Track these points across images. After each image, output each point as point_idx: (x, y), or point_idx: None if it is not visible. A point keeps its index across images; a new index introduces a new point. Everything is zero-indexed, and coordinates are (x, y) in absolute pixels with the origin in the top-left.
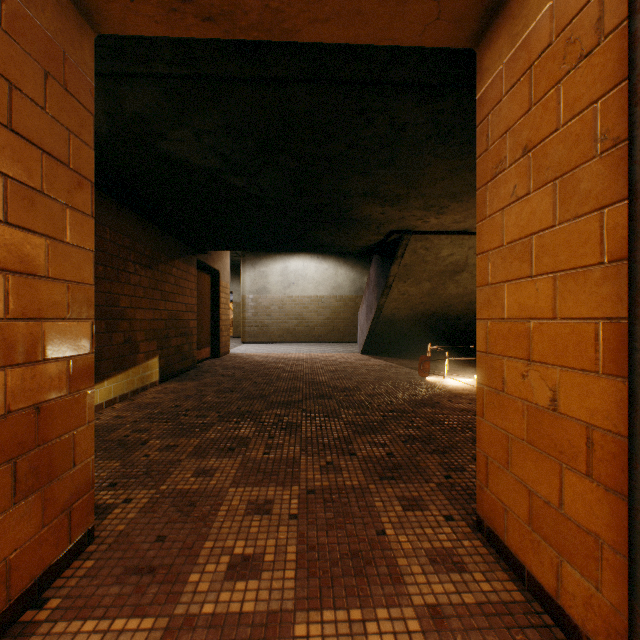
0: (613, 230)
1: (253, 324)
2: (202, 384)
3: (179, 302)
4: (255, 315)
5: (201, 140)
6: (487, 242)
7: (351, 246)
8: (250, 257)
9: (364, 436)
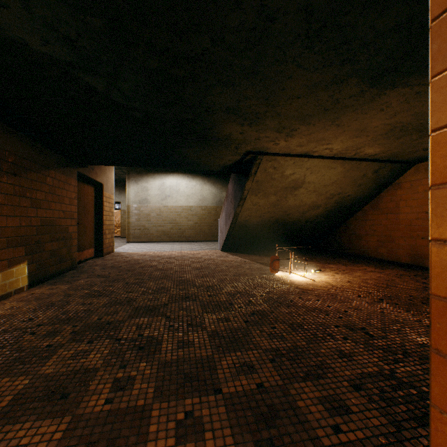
0: None
1: (136, 227)
2: (73, 287)
3: (55, 209)
4: (138, 220)
5: (31, 8)
6: None
7: (214, 165)
8: (134, 175)
9: (229, 354)
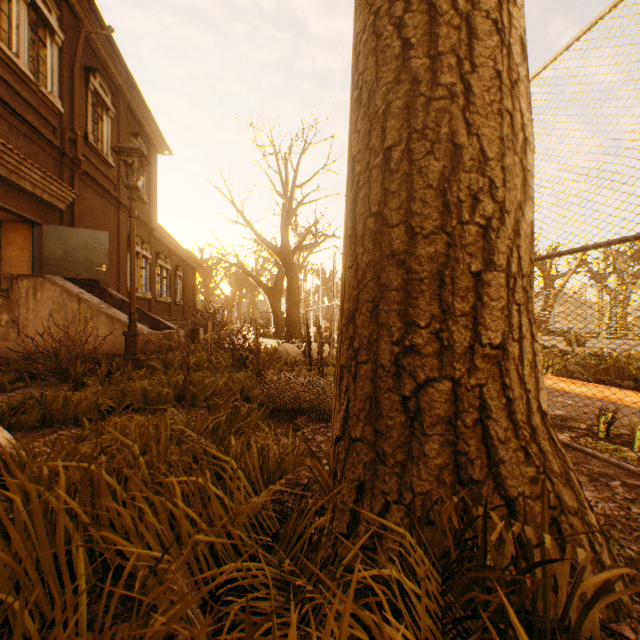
0: (31, 259)
1: None
2: None
3: None
4: None
5: None
6: (7, 254)
7: None
8: None
9: None
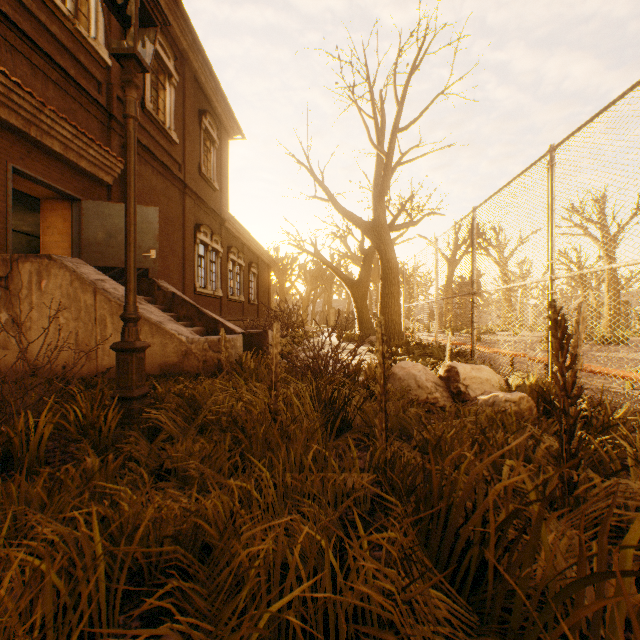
0: (71, 245)
1: None
2: None
3: None
4: None
5: None
6: (46, 240)
7: None
8: None
9: None
